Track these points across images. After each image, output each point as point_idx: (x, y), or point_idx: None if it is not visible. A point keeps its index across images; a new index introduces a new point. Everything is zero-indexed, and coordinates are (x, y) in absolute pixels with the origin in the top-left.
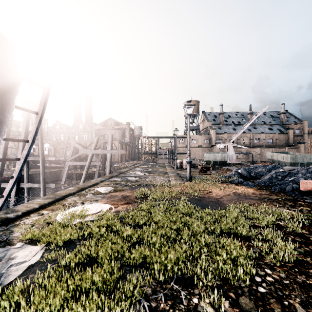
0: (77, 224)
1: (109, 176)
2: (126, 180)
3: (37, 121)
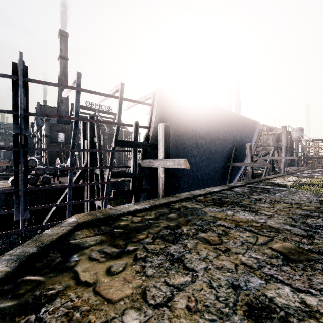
0: (296, 180)
1: (286, 173)
2: (301, 175)
3: (256, 146)
